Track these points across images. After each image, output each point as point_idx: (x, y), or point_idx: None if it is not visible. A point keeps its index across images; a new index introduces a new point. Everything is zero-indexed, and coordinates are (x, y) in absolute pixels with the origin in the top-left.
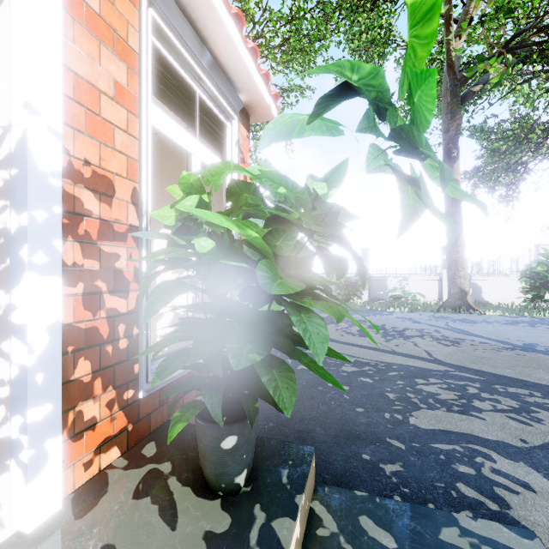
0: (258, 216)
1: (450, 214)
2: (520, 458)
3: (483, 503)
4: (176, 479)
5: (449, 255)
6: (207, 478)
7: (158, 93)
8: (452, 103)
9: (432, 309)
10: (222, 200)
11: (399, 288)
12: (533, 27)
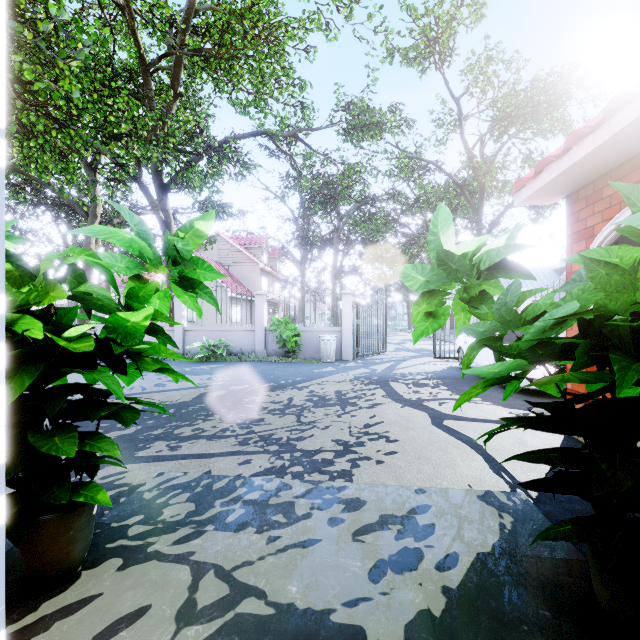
0: (80, 300)
1: None
2: (103, 466)
3: (122, 491)
4: (14, 624)
5: None
6: (71, 564)
7: None
8: None
9: None
10: None
11: None
12: None
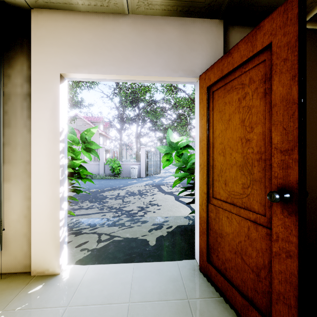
0: None
1: None
2: None
3: None
4: None
5: None
6: None
7: None
8: None
9: None
10: None
11: None
12: None
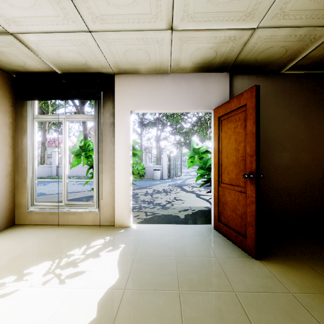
0: None
1: None
2: None
3: None
4: None
5: None
6: None
7: (77, 99)
8: None
9: None
10: (5, 124)
11: None
12: None
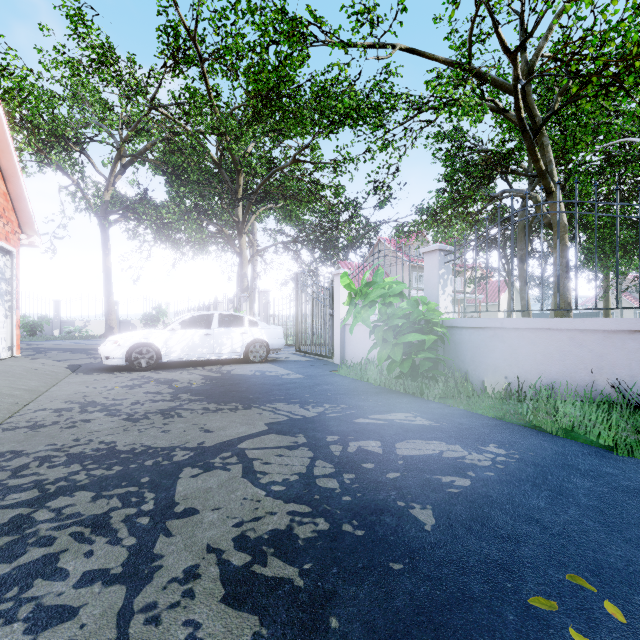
0: None
1: (105, 285)
2: None
3: None
4: None
5: (105, 307)
6: None
7: None
8: (100, 227)
9: (95, 338)
10: None
11: (75, 327)
12: (139, 203)
